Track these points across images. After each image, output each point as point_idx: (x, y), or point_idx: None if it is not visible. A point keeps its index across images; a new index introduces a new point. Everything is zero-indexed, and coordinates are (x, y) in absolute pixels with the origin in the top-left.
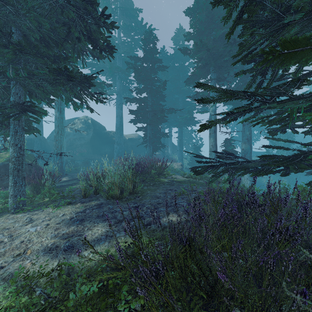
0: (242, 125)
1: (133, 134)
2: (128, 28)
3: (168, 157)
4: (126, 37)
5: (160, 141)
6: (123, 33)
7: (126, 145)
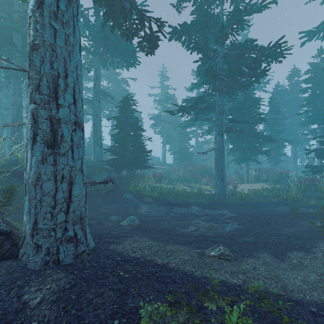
0: None
1: None
2: None
3: (282, 167)
4: None
5: (280, 158)
6: None
7: None
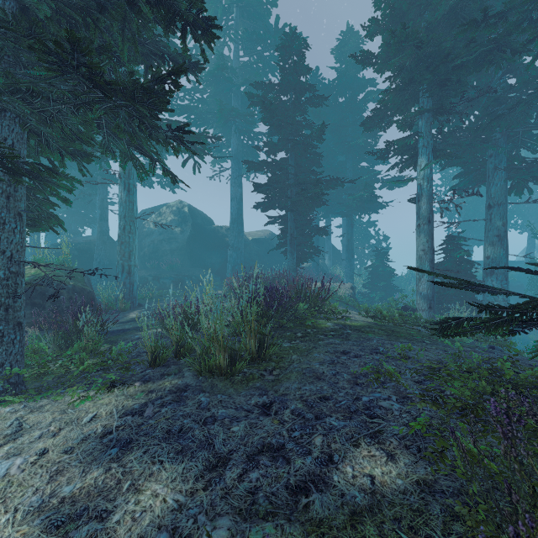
0: (486, 207)
1: (262, 231)
2: (252, 38)
3: (326, 273)
4: (249, 56)
5: (312, 243)
6: (243, 49)
7: (249, 250)
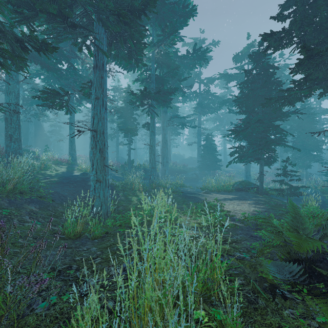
0: None
1: None
2: None
3: None
4: None
5: None
6: None
7: None
